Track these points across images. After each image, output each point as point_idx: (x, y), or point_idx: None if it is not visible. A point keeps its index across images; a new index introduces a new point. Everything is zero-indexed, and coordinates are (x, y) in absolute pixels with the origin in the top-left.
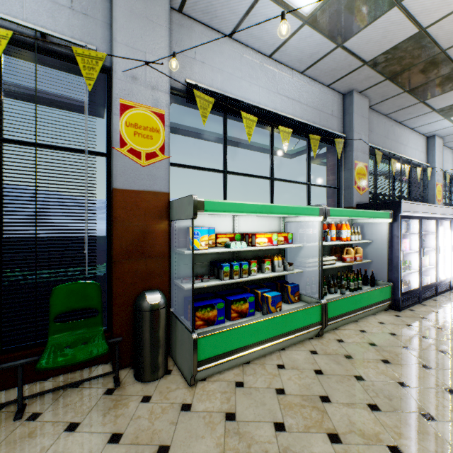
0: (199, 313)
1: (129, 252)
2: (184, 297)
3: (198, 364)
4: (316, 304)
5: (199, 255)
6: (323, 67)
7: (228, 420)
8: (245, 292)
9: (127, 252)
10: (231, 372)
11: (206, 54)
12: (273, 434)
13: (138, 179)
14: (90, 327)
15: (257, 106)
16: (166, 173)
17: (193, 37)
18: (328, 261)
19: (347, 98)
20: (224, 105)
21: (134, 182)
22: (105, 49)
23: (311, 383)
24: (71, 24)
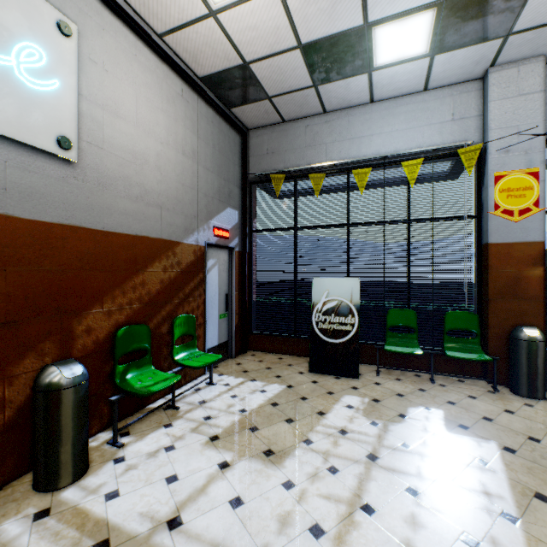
0: None
1: (502, 293)
2: None
3: None
4: None
5: None
6: None
7: None
8: None
9: (499, 293)
10: None
11: None
12: None
13: (510, 233)
14: (470, 344)
15: None
16: (540, 224)
17: None
18: None
19: None
20: None
21: (506, 236)
22: (477, 136)
23: None
24: (452, 131)
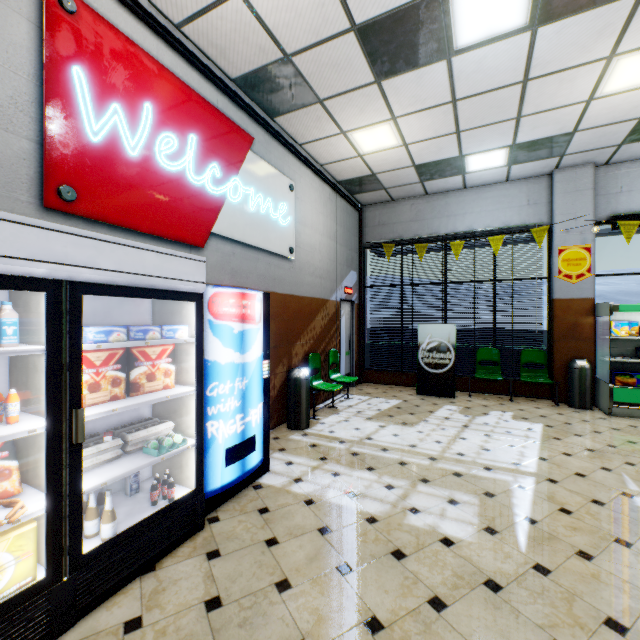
0: (617, 378)
1: (563, 336)
2: (607, 370)
3: (613, 402)
4: None
5: (622, 342)
6: None
7: (630, 426)
8: None
9: (562, 335)
10: None
11: (633, 183)
12: None
13: (569, 292)
14: (540, 374)
15: None
16: (591, 285)
17: (618, 176)
18: None
19: None
20: None
21: (567, 294)
22: (547, 218)
23: None
24: (527, 213)
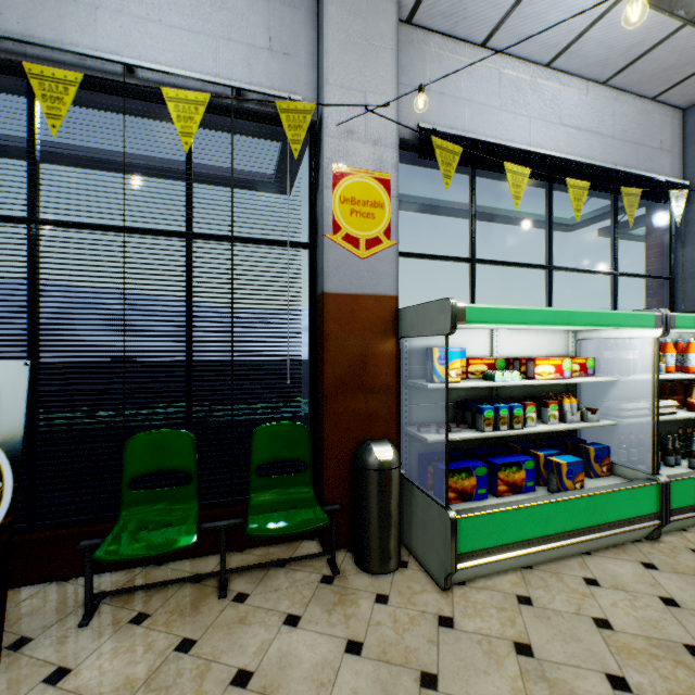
0: (449, 481)
1: (344, 383)
2: (419, 454)
3: (457, 558)
4: (649, 483)
5: (438, 390)
6: (647, 67)
7: (520, 653)
8: (513, 453)
9: (341, 383)
10: (505, 579)
11: (445, 80)
12: (609, 692)
13: (355, 278)
14: (297, 486)
15: (529, 150)
16: (393, 268)
17: (427, 57)
18: (661, 408)
19: (691, 115)
20: (474, 155)
21: (351, 282)
22: (310, 98)
23: (659, 620)
24: (269, 71)
